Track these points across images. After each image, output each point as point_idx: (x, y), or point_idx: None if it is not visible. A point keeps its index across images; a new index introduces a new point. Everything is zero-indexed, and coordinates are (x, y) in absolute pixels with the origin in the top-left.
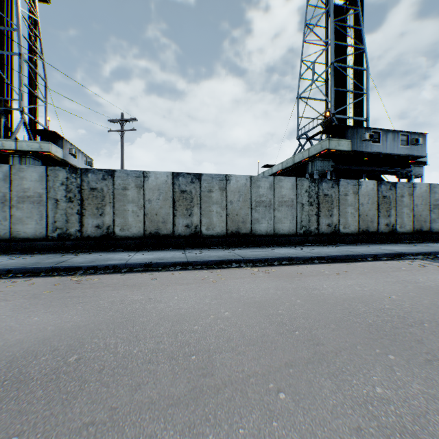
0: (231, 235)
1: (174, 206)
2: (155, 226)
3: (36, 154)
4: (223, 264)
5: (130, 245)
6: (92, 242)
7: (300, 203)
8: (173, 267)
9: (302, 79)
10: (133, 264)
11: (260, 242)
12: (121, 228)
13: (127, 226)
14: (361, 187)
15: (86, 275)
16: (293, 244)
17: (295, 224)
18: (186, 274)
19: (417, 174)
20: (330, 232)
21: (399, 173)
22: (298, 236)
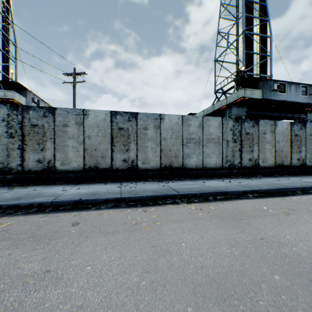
0: (165, 169)
1: (112, 142)
2: (94, 161)
3: (1, 101)
4: (157, 199)
5: (70, 179)
6: (33, 176)
7: (225, 140)
8: (105, 203)
9: (218, 46)
10: (61, 201)
11: (190, 175)
12: (61, 163)
13: (68, 160)
14: (277, 127)
15: (1, 217)
16: (219, 176)
17: (221, 159)
18: (116, 215)
19: (311, 119)
20: (251, 165)
21: (296, 119)
22: (224, 169)
